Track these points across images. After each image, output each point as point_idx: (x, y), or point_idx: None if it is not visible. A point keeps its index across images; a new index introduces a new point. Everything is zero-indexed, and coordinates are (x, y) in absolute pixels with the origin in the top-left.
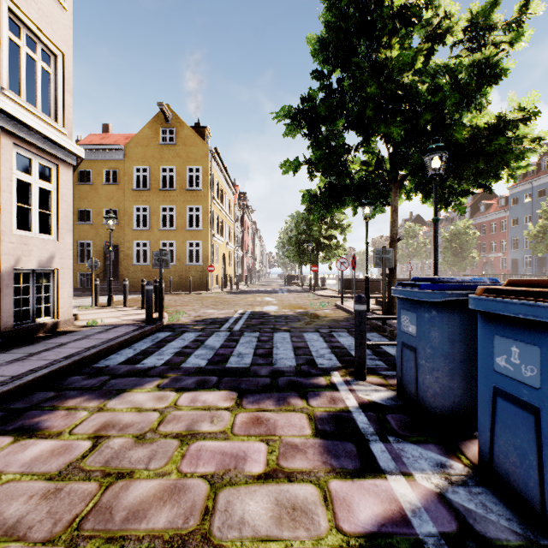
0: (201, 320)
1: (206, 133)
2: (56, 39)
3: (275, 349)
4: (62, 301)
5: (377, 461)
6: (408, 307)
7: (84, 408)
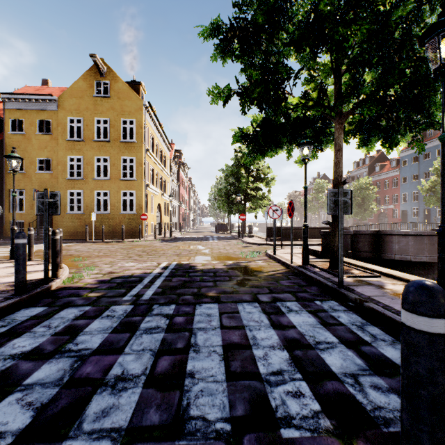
0: (108, 280)
1: (141, 89)
2: None
3: (191, 355)
4: None
5: None
6: None
7: None
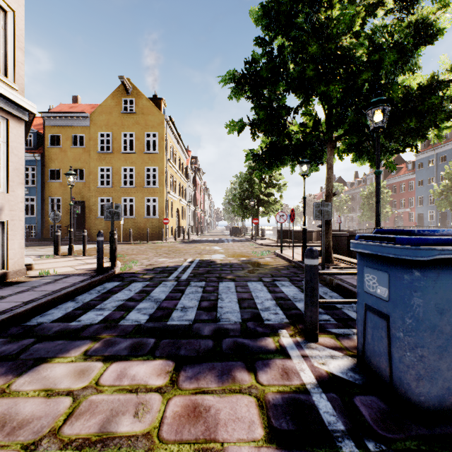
0: (152, 269)
1: (162, 104)
2: None
3: (220, 301)
4: (13, 252)
5: None
6: (376, 265)
7: None
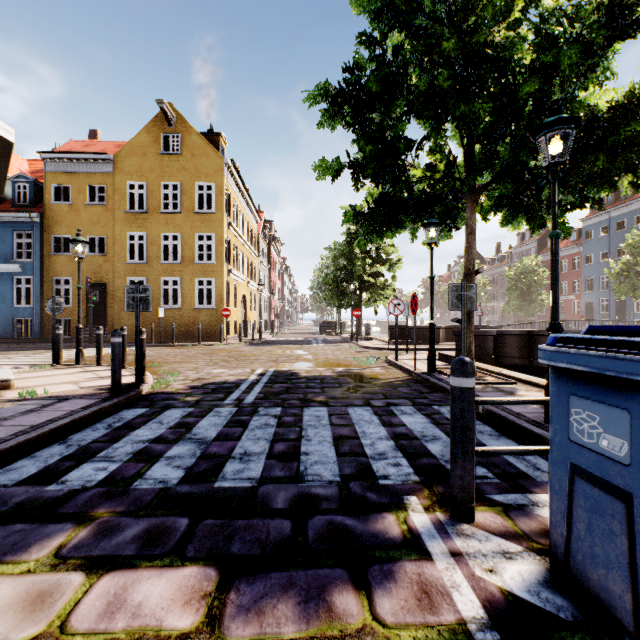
0: (200, 386)
1: (221, 142)
2: None
3: (304, 442)
4: None
5: None
6: (598, 393)
7: None
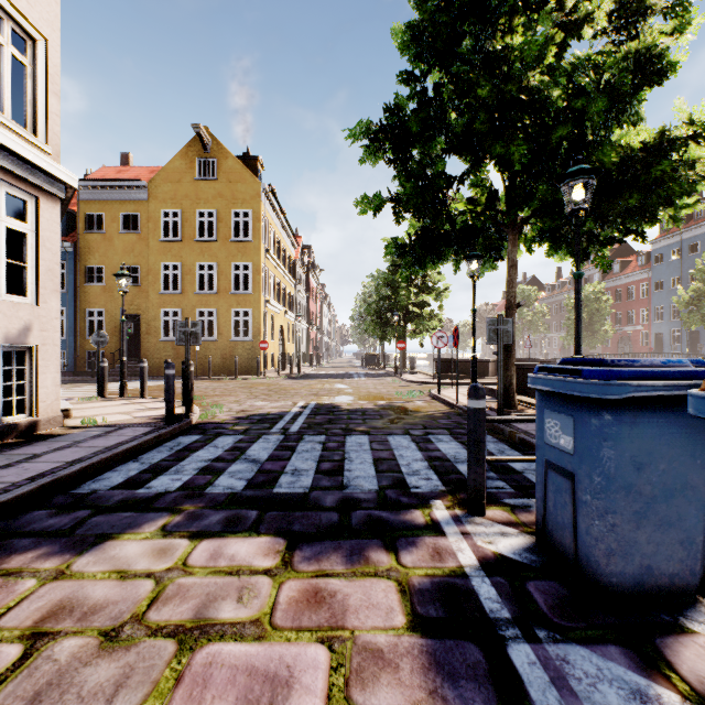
0: (246, 417)
1: (258, 165)
2: (35, 17)
3: (347, 462)
4: (44, 392)
5: (525, 689)
6: (559, 407)
7: (33, 573)
